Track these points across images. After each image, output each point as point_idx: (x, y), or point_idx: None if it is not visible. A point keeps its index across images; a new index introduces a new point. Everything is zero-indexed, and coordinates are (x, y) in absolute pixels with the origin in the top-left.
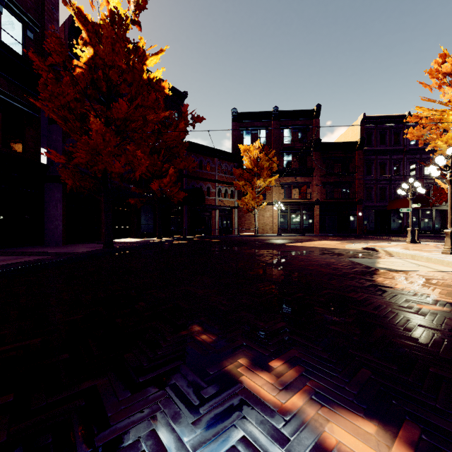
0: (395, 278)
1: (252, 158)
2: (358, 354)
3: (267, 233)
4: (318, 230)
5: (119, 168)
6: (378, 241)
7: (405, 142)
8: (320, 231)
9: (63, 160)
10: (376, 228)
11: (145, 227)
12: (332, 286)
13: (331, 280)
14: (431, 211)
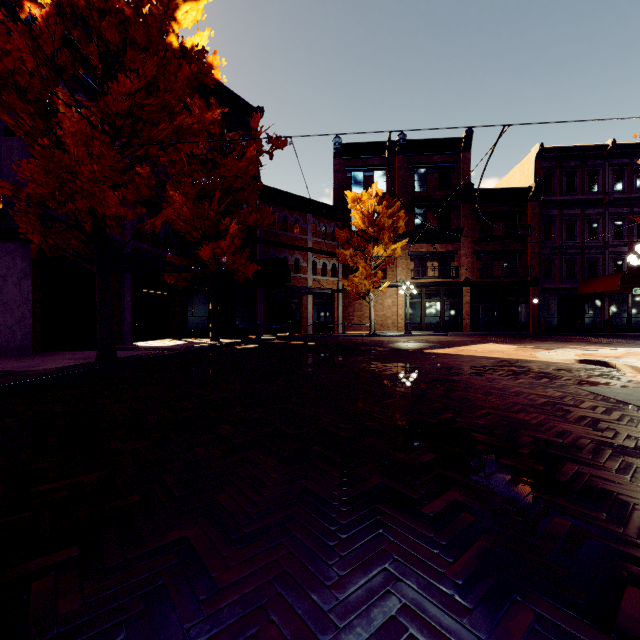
0: None
1: (366, 212)
2: None
3: (388, 331)
4: (468, 326)
5: (116, 206)
6: (580, 344)
7: (607, 188)
8: (472, 327)
9: (9, 191)
10: (559, 323)
11: (194, 321)
12: None
13: None
14: None
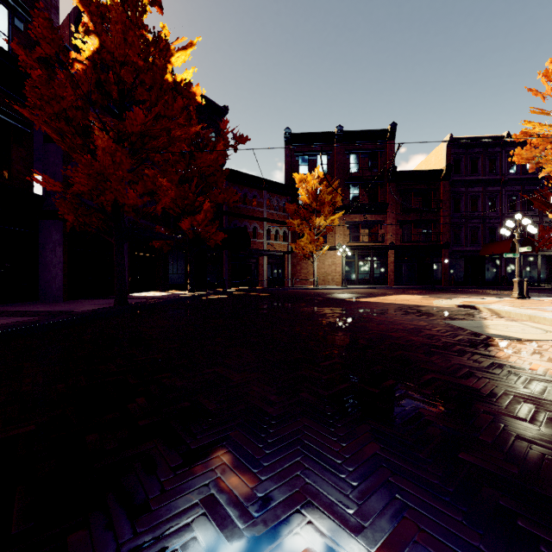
0: (523, 352)
1: (310, 190)
2: (540, 534)
3: (328, 285)
4: (392, 281)
5: (134, 198)
6: (473, 295)
7: (503, 170)
8: (396, 282)
9: (59, 188)
10: (466, 279)
11: (174, 277)
12: (436, 366)
13: (431, 356)
14: (536, 257)
